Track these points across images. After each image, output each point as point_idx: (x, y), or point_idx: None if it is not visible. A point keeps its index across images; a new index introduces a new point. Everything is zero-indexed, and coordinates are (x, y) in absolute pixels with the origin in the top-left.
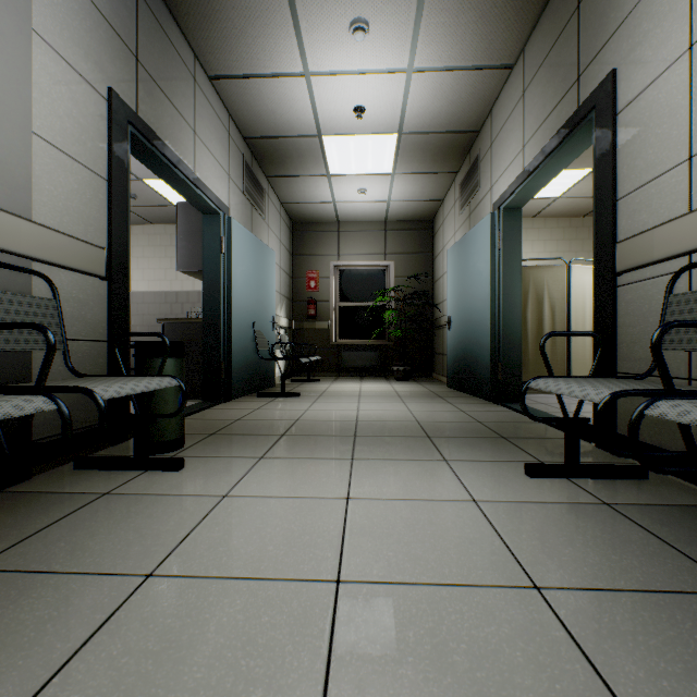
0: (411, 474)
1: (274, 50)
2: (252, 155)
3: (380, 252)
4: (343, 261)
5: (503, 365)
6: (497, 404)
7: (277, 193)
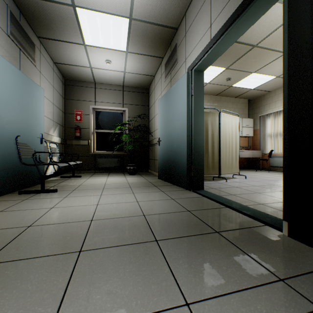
0: None
1: None
2: (20, 12)
3: (120, 102)
4: (98, 106)
5: (194, 166)
6: (190, 191)
7: (49, 53)
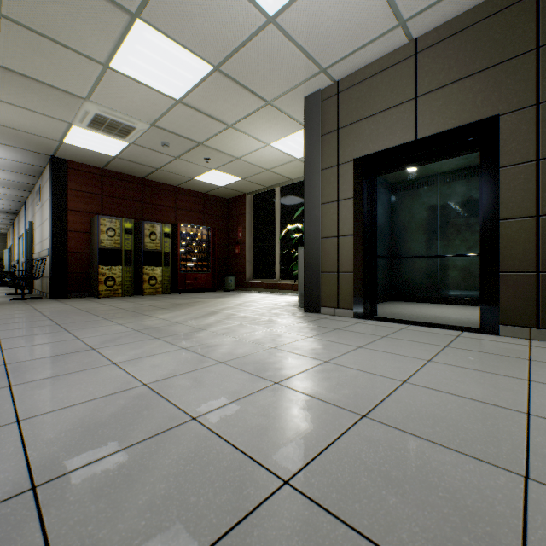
0: None
1: None
2: None
3: None
4: None
5: None
6: None
7: None
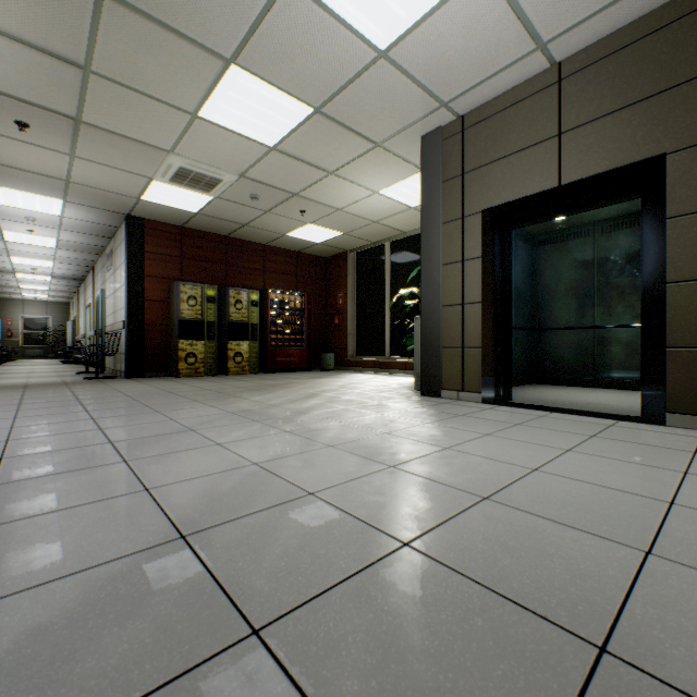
0: (44, 362)
1: (14, 289)
2: None
3: (46, 312)
4: (27, 315)
5: None
6: None
7: None
